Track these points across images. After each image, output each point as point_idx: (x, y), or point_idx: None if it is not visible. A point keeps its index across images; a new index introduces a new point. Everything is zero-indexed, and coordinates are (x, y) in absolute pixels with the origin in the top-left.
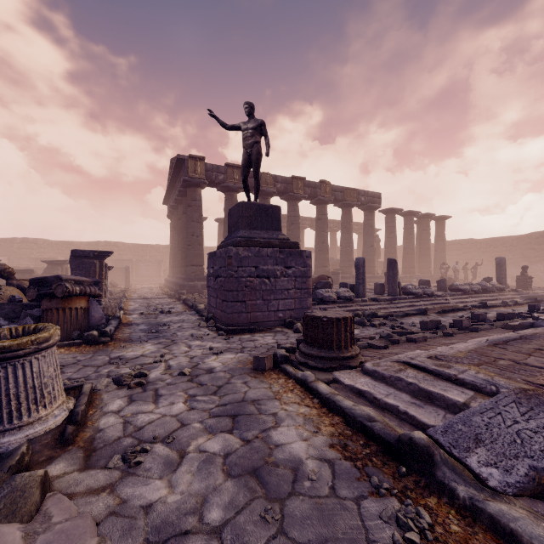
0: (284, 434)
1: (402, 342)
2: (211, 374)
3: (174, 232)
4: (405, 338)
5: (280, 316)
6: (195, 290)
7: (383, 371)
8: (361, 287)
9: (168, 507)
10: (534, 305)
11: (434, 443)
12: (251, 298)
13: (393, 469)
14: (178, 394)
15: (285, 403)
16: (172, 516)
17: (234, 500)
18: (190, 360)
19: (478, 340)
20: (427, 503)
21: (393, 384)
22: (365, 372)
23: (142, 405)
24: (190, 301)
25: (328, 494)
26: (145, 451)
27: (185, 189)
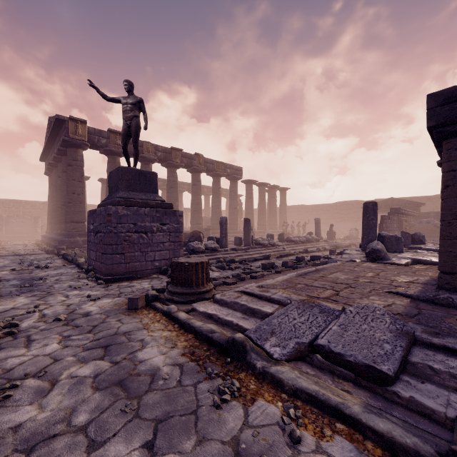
0: (148, 353)
1: (247, 279)
2: (87, 317)
3: (53, 189)
4: (249, 276)
5: (156, 265)
6: (76, 245)
7: (227, 299)
8: (224, 240)
9: (38, 423)
10: (333, 250)
11: (248, 339)
12: (129, 251)
13: (222, 361)
14: (52, 337)
15: (152, 331)
16: (41, 428)
17: (100, 405)
18: (67, 308)
19: (293, 274)
20: (240, 377)
21: (233, 307)
22: (215, 301)
23: (12, 350)
24: (70, 255)
25: (175, 385)
26: (15, 387)
27: (65, 149)
